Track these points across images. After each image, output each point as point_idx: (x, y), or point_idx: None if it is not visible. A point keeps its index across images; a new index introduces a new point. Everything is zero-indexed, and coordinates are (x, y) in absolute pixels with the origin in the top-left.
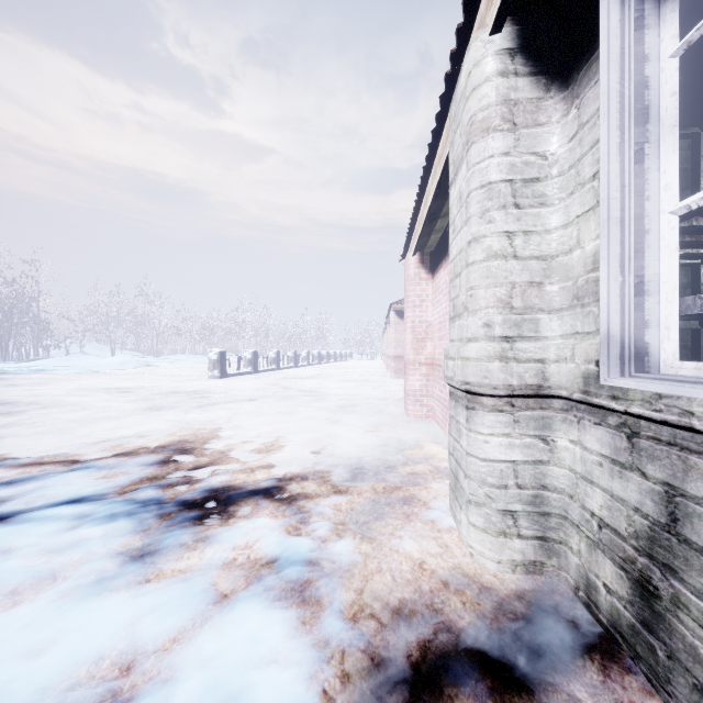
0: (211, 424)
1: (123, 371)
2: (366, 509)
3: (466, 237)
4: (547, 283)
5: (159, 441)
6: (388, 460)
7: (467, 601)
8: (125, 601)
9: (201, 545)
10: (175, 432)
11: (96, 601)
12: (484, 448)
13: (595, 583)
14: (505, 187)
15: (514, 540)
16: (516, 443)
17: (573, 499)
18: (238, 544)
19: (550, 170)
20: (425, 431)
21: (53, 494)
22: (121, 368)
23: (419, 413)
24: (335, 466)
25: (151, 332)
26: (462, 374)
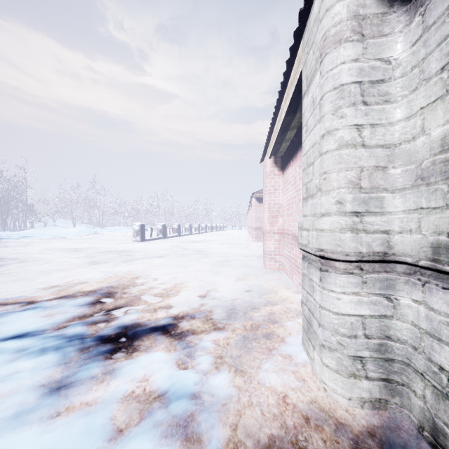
0: (130, 274)
1: (79, 237)
2: (238, 344)
3: (319, 132)
4: (391, 167)
5: (93, 286)
6: (253, 302)
7: (327, 439)
8: (34, 438)
9: (108, 378)
10: (105, 280)
11: (8, 438)
12: (337, 304)
13: (444, 430)
14: (355, 87)
15: (362, 381)
16: (364, 300)
17: (418, 350)
18: (137, 377)
19: (394, 73)
20: (278, 279)
21: (5, 330)
22: (78, 235)
23: (273, 267)
24: (215, 307)
25: (98, 212)
26: (317, 242)
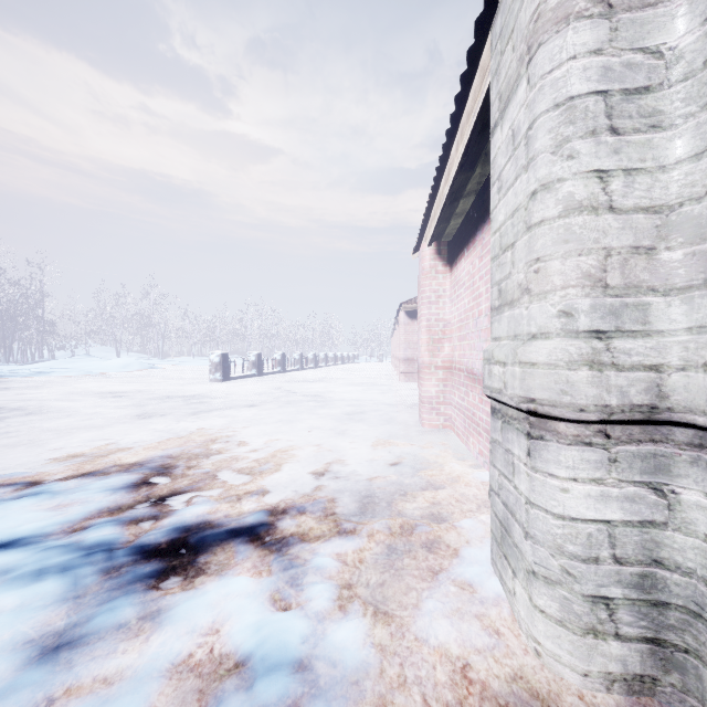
0: (202, 435)
1: (125, 374)
2: (379, 560)
3: (526, 188)
4: (662, 249)
5: (138, 456)
6: (403, 484)
7: None
8: None
9: (148, 627)
10: (159, 445)
11: None
12: (561, 499)
13: None
14: (596, 102)
15: (609, 643)
16: (613, 493)
17: None
18: (200, 626)
19: (668, 74)
20: (444, 444)
21: None
22: (123, 370)
23: (435, 423)
24: (340, 492)
25: (156, 334)
26: (523, 386)
